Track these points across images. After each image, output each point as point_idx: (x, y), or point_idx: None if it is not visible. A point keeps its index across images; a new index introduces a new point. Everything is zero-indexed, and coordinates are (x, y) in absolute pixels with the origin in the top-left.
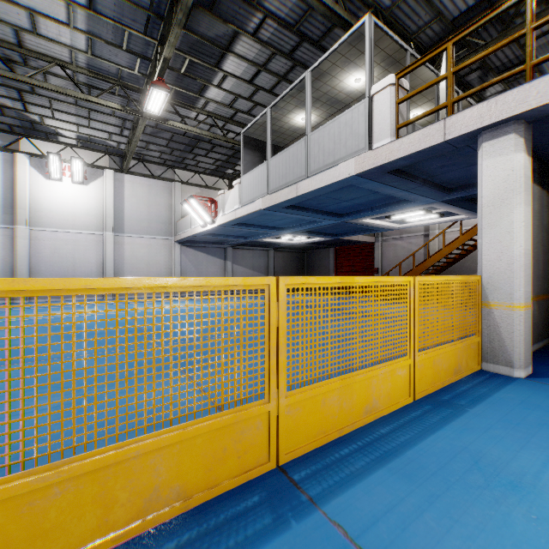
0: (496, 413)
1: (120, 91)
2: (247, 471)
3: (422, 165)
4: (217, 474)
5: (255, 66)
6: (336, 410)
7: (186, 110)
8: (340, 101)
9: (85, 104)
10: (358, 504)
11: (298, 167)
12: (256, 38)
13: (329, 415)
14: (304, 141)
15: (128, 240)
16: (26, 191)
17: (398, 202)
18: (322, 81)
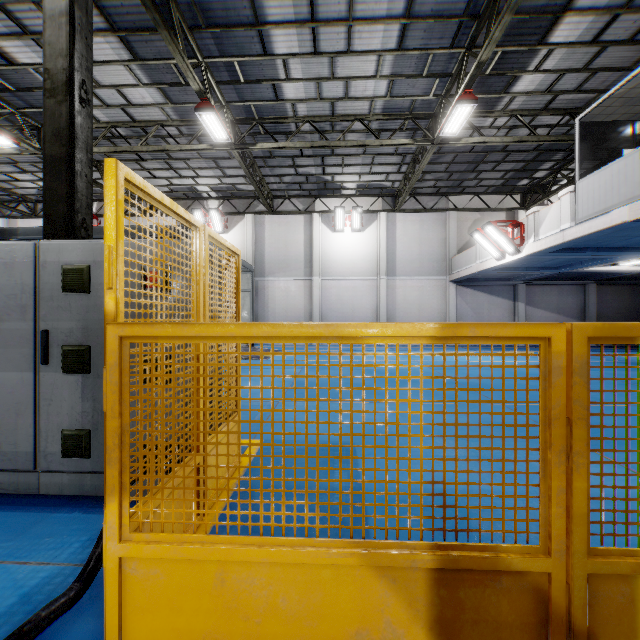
0: None
1: (408, 124)
2: None
3: None
4: None
5: (608, 14)
6: None
7: (480, 119)
8: None
9: (371, 151)
10: None
11: None
12: None
13: None
14: None
15: (399, 283)
16: (318, 246)
17: None
18: None
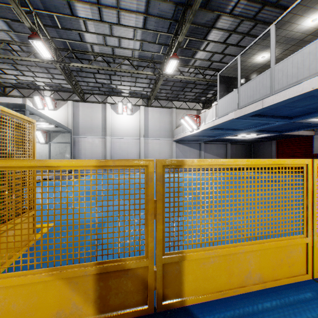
0: None
1: (151, 65)
2: (293, 276)
3: None
4: (277, 273)
5: (228, 32)
6: None
7: (183, 67)
8: (294, 39)
9: (135, 75)
10: None
11: (264, 89)
12: (231, 15)
13: None
14: (268, 72)
15: (150, 141)
16: (109, 121)
17: None
18: (283, 29)
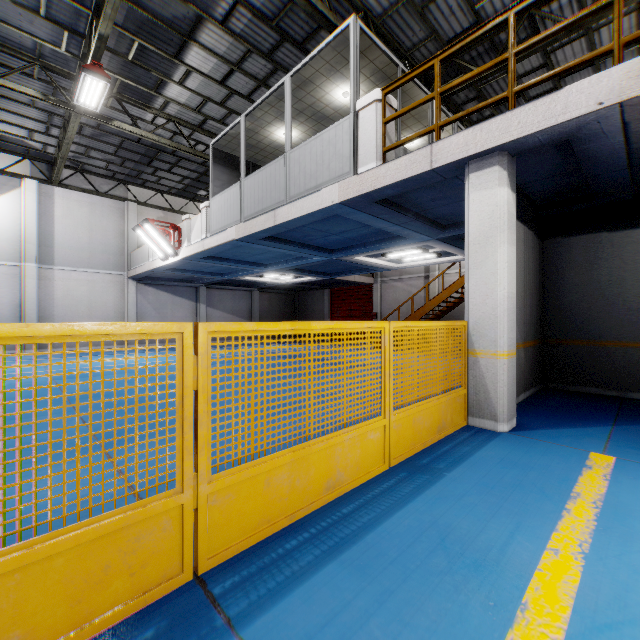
0: (474, 475)
1: (41, 74)
2: (146, 591)
3: (413, 197)
4: (93, 605)
5: (226, 63)
6: (286, 491)
7: (139, 109)
8: (327, 117)
9: None
10: (290, 619)
11: (277, 191)
12: (225, 28)
13: (276, 498)
14: (283, 160)
15: (60, 275)
16: None
17: (392, 238)
18: (306, 91)
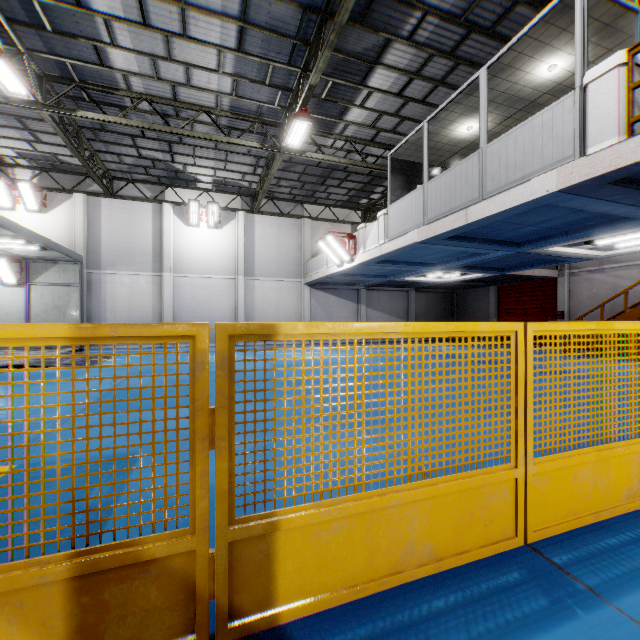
0: None
1: (258, 128)
2: (493, 542)
3: None
4: (464, 540)
5: (406, 75)
6: (589, 488)
7: (322, 138)
8: (522, 99)
9: (224, 147)
10: None
11: (469, 189)
12: (411, 42)
13: (581, 493)
14: (476, 156)
15: (258, 284)
16: (170, 239)
17: (611, 221)
18: (501, 78)
